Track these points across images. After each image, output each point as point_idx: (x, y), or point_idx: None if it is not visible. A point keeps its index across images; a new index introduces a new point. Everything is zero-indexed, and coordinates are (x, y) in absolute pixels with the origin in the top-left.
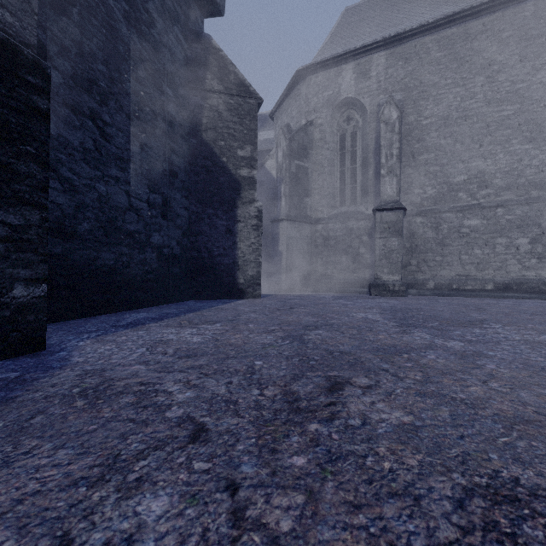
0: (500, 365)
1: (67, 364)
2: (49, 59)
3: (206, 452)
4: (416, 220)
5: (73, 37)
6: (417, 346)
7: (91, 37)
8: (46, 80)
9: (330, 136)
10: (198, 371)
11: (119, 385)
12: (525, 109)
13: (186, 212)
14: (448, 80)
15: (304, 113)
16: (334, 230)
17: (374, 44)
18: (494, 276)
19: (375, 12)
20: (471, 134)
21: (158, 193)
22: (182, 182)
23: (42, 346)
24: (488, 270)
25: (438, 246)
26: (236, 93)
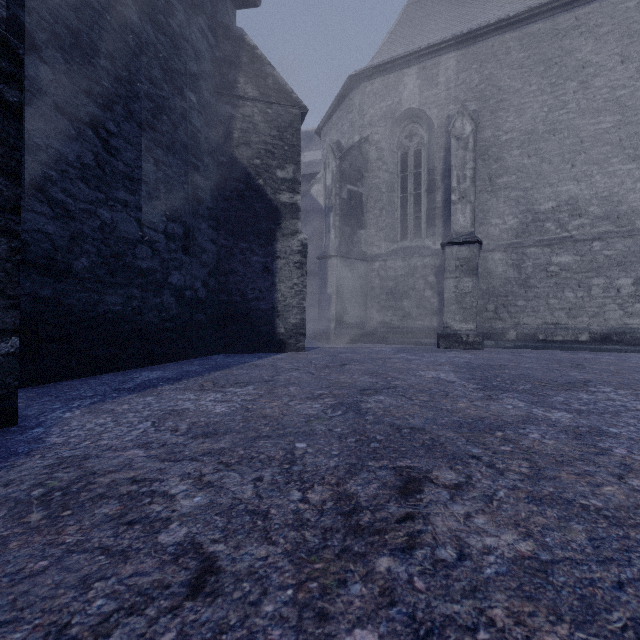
0: (632, 449)
1: (39, 448)
2: (35, 48)
3: (211, 619)
4: (494, 256)
5: (68, 22)
6: (512, 419)
7: (91, 25)
8: (17, 64)
9: (389, 155)
10: (216, 459)
11: (102, 483)
12: (628, 121)
13: (213, 245)
14: (533, 86)
15: (357, 127)
16: (394, 269)
17: (442, 44)
18: (589, 325)
19: (443, 6)
20: (561, 151)
21: (178, 222)
22: (208, 209)
23: (11, 420)
24: (582, 317)
25: (520, 288)
26: (275, 100)
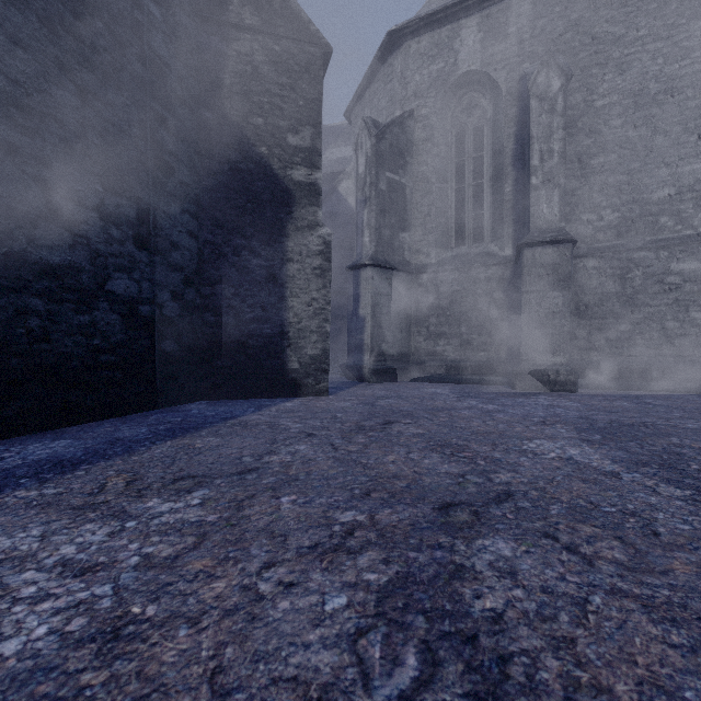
0: None
1: None
2: None
3: None
4: (587, 264)
5: None
6: None
7: None
8: None
9: (441, 134)
10: None
11: None
12: None
13: (192, 240)
14: (641, 31)
15: (398, 100)
16: (448, 283)
17: None
18: None
19: None
20: (682, 118)
21: (126, 196)
22: (183, 185)
23: None
24: None
25: (624, 307)
26: (285, 33)
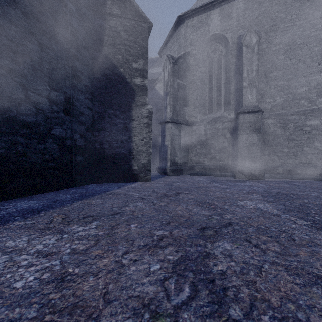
0: None
1: None
2: None
3: None
4: (268, 121)
5: None
6: None
7: None
8: None
9: (202, 62)
10: None
11: None
12: None
13: (89, 111)
14: (293, 16)
15: (183, 47)
16: (205, 130)
17: None
18: None
19: None
20: (311, 55)
21: (60, 91)
22: (85, 86)
23: None
24: None
25: (285, 141)
26: (131, 17)
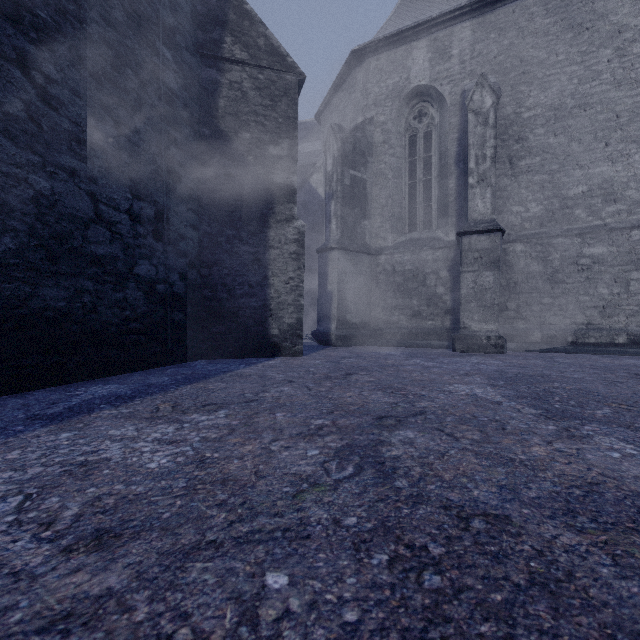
0: None
1: None
2: None
3: None
4: (516, 248)
5: None
6: None
7: None
8: None
9: (396, 137)
10: None
11: None
12: None
13: (194, 232)
14: (560, 56)
15: (361, 108)
16: (402, 263)
17: (456, 11)
18: (627, 325)
19: None
20: (593, 129)
21: (147, 201)
22: (188, 188)
23: None
24: (618, 317)
25: (546, 284)
26: (268, 65)
